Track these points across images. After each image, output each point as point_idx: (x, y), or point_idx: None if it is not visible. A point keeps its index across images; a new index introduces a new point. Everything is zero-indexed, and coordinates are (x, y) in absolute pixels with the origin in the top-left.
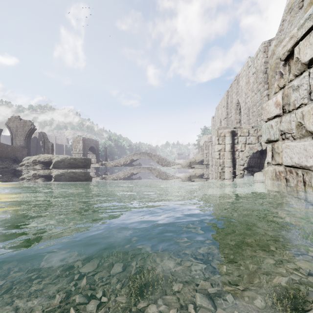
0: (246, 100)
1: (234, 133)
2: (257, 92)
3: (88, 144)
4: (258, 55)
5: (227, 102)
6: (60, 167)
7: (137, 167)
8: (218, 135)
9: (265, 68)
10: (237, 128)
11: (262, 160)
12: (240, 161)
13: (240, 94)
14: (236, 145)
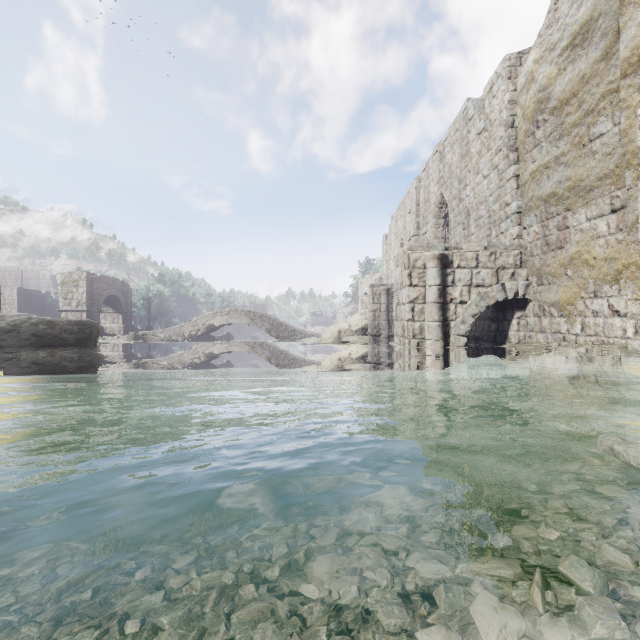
0: (462, 195)
1: (445, 261)
2: (491, 171)
3: (102, 290)
4: (494, 86)
5: (418, 203)
6: (6, 345)
7: (223, 343)
8: (410, 265)
9: (511, 114)
10: (452, 250)
11: (504, 324)
12: (460, 326)
13: (448, 182)
14: (450, 290)
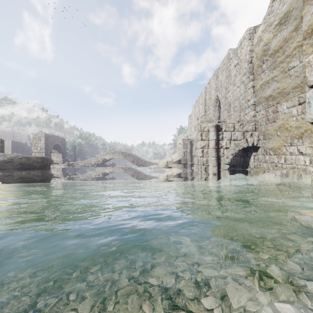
0: (227, 95)
1: (218, 128)
2: (241, 84)
3: (52, 142)
4: (242, 43)
5: (205, 99)
6: (7, 168)
7: (111, 167)
8: (201, 130)
9: (250, 57)
10: (221, 123)
11: (247, 158)
12: (225, 159)
13: (220, 89)
14: (221, 142)
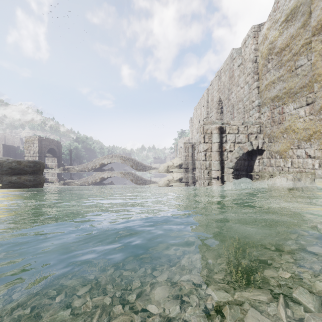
0: (230, 97)
1: (222, 130)
2: (245, 85)
3: (46, 145)
4: (246, 41)
5: (207, 101)
6: None
7: (109, 172)
8: (204, 132)
9: (255, 56)
10: (225, 124)
11: (251, 162)
12: (229, 163)
13: (223, 91)
14: (224, 145)
